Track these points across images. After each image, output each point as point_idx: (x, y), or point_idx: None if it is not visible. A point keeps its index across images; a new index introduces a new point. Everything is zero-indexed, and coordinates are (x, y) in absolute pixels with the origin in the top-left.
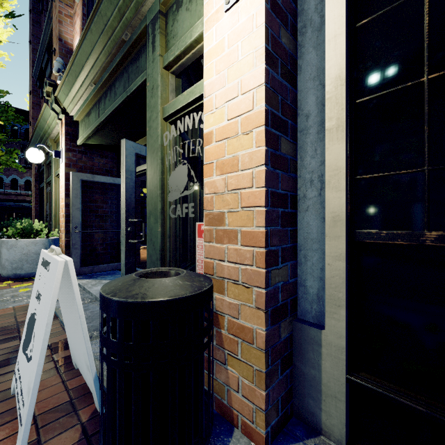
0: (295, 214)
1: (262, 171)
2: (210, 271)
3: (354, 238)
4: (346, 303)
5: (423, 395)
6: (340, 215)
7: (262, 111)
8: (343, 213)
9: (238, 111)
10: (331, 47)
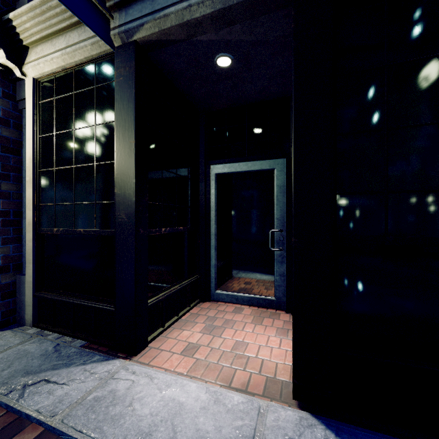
0: (19, 220)
1: None
2: None
3: (38, 232)
4: (33, 261)
5: (56, 293)
6: (30, 221)
7: None
8: (31, 221)
9: None
10: (28, 143)
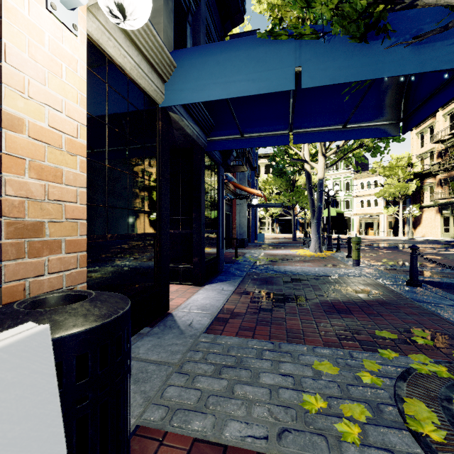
0: None
1: (85, 192)
2: (18, 296)
3: None
4: None
5: None
6: None
7: (85, 146)
8: None
9: (62, 127)
10: None
